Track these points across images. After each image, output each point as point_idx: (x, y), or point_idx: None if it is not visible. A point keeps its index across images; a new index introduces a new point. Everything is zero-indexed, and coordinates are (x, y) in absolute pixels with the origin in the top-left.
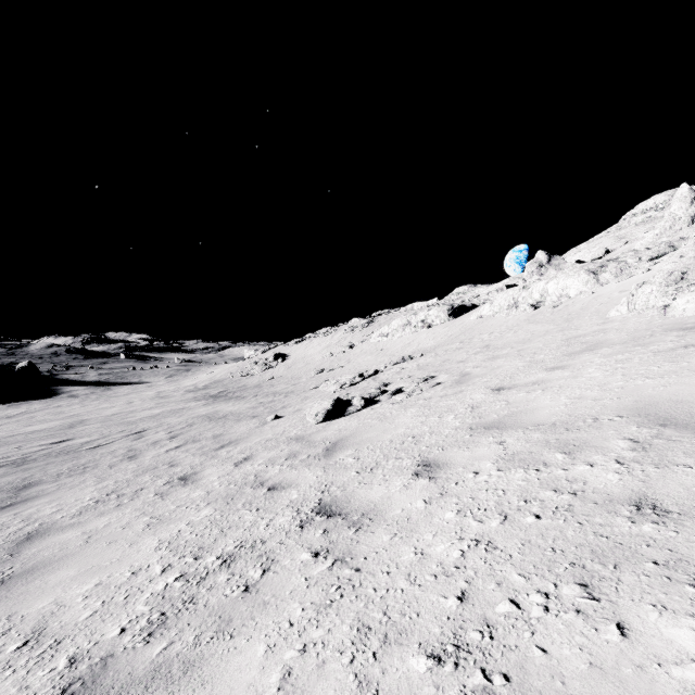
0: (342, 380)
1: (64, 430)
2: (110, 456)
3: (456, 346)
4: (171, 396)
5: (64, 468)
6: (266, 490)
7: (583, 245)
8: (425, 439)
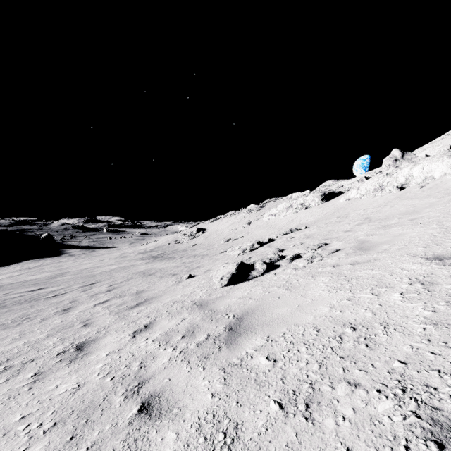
0: (244, 246)
1: (47, 280)
2: (53, 307)
3: (335, 220)
4: (127, 256)
5: (11, 318)
6: (137, 409)
7: (427, 145)
8: (381, 337)
